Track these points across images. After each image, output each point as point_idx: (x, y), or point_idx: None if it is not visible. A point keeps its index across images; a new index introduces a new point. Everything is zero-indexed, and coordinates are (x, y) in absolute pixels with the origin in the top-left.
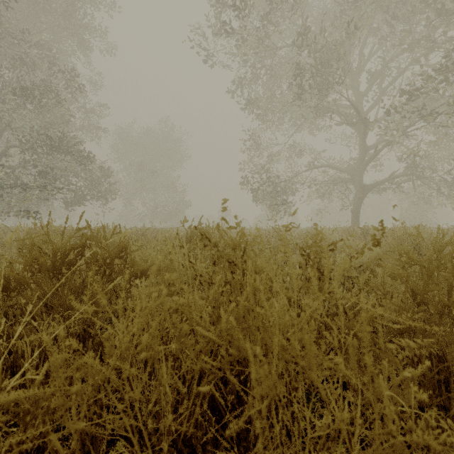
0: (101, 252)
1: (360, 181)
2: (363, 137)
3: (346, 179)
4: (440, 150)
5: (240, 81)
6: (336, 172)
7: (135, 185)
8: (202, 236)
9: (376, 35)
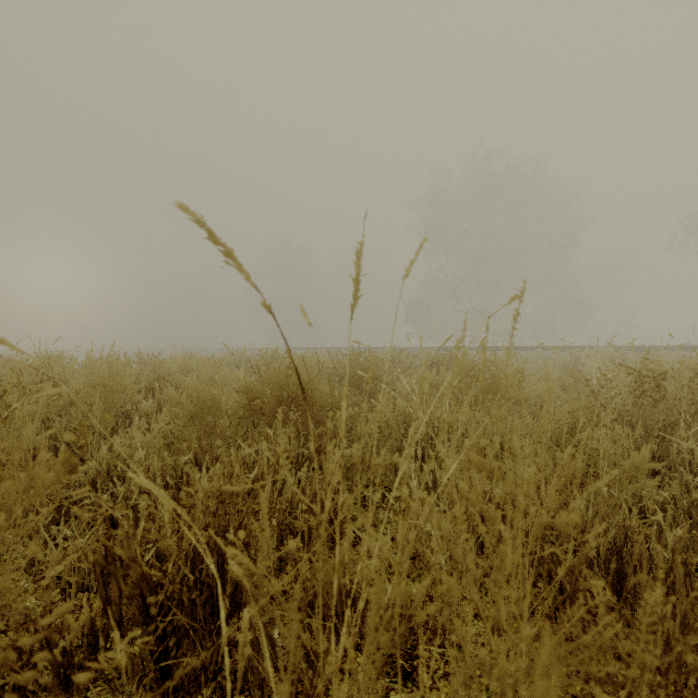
0: None
1: None
2: None
3: None
4: None
5: None
6: None
7: None
8: None
9: None
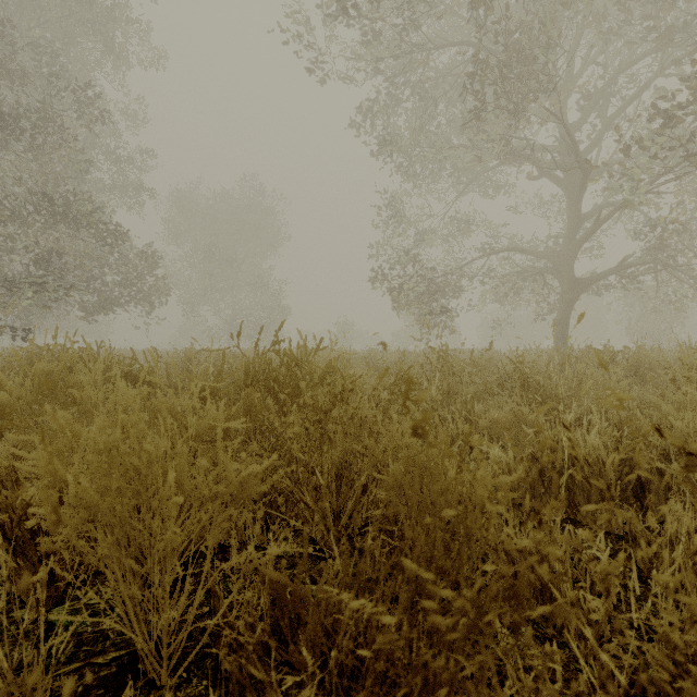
0: None
1: (570, 273)
2: (576, 197)
3: (545, 270)
4: None
5: (369, 107)
6: (526, 260)
7: (202, 282)
8: None
9: (600, 24)
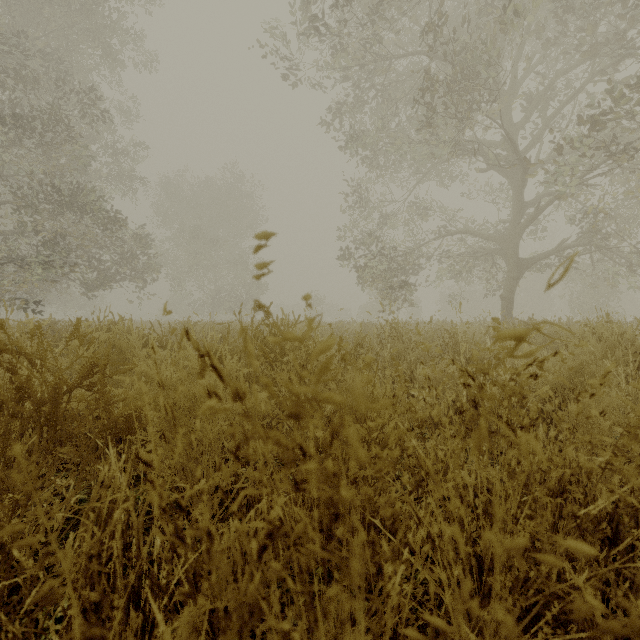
0: (29, 381)
1: (514, 254)
2: (519, 188)
3: (493, 251)
4: (630, 208)
5: (337, 108)
6: (478, 241)
7: (188, 260)
8: (202, 362)
9: (539, 37)
